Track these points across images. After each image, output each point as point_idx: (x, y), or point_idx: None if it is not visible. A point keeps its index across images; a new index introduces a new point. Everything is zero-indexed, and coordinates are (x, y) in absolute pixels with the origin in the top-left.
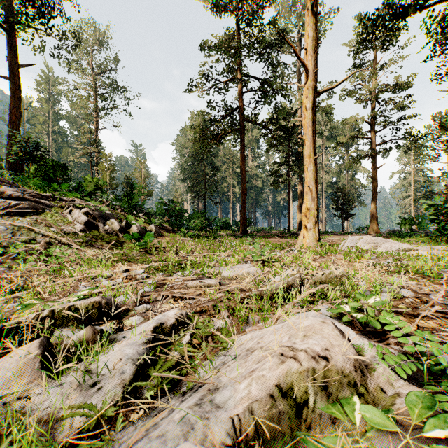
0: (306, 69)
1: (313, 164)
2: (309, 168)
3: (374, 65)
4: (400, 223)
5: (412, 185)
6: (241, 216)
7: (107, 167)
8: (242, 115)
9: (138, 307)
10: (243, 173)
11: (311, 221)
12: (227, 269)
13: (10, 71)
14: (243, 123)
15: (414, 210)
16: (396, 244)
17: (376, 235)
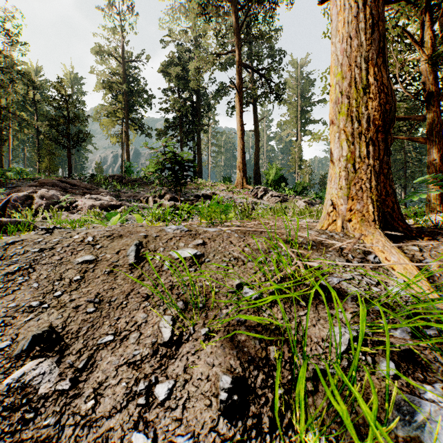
0: None
1: None
2: None
3: None
4: None
5: None
6: None
7: (306, 172)
8: None
9: None
10: None
11: None
12: None
13: (255, 126)
14: None
15: None
16: None
17: None
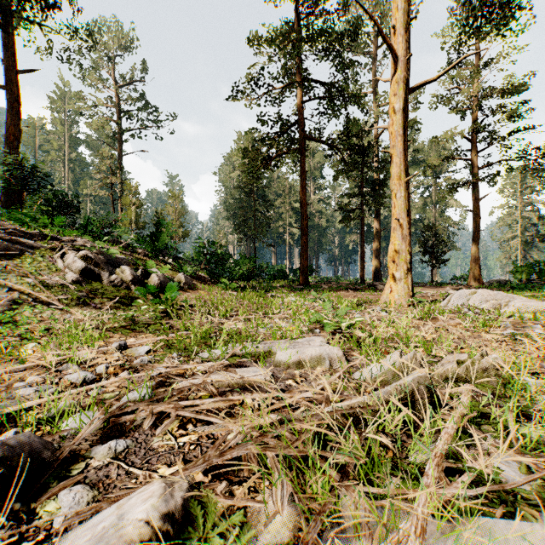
0: (395, 55)
1: (404, 188)
2: (399, 194)
3: (476, 64)
4: (513, 272)
5: (519, 222)
6: (301, 262)
7: (132, 201)
8: (302, 131)
9: (97, 449)
10: (303, 206)
11: (401, 269)
12: (284, 347)
13: (7, 77)
14: (303, 141)
15: (521, 255)
16: (532, 302)
17: (479, 287)
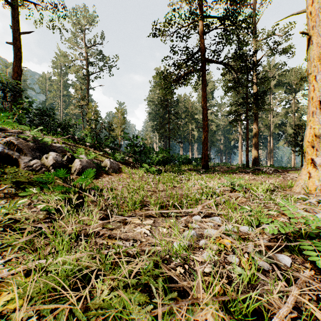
0: None
1: None
2: (319, 75)
3: None
4: None
5: None
6: (203, 152)
7: (93, 116)
8: (204, 56)
9: None
10: (204, 111)
11: None
12: None
13: (13, 36)
14: (204, 64)
15: None
16: None
17: None
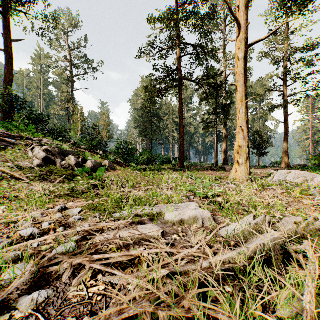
0: (239, 24)
1: (244, 107)
2: (241, 110)
3: (286, 33)
4: (309, 159)
5: (310, 130)
6: (180, 154)
7: (79, 118)
8: (180, 75)
9: (23, 300)
10: (181, 120)
11: (242, 157)
12: (170, 209)
13: (5, 44)
14: (181, 81)
15: (312, 149)
16: None
17: (288, 169)
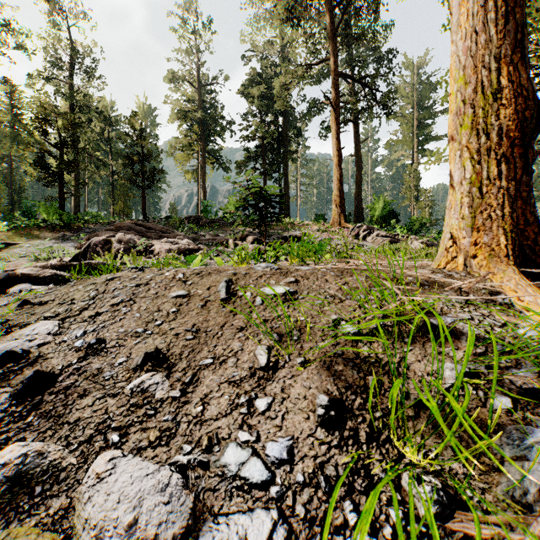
0: None
1: None
2: None
3: None
4: None
5: None
6: None
7: (426, 204)
8: None
9: None
10: None
11: None
12: None
13: (356, 149)
14: None
15: None
16: None
17: None
